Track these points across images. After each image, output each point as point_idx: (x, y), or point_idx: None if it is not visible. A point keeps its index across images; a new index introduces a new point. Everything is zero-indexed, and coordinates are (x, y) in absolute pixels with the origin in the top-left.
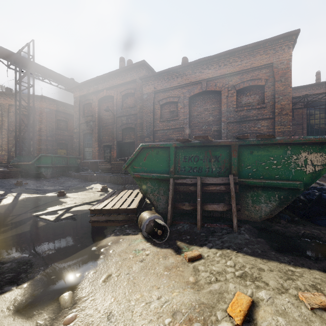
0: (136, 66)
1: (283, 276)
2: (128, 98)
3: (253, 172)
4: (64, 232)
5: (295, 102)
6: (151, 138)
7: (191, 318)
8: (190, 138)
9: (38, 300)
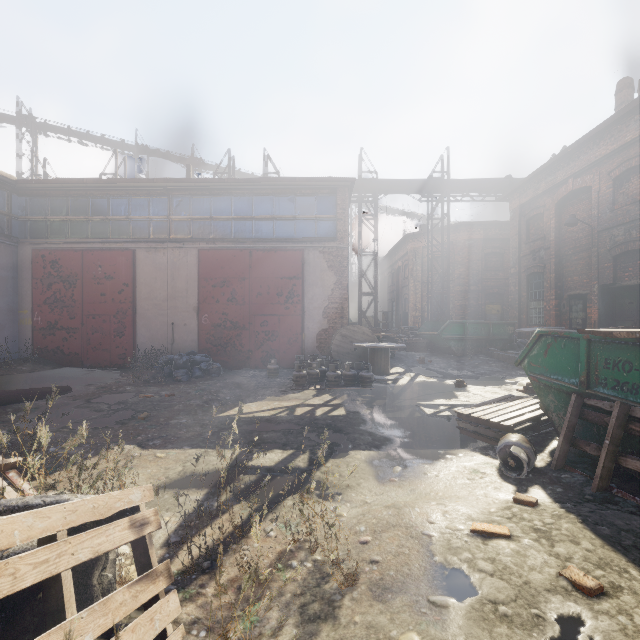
0: None
1: (595, 561)
2: (629, 180)
3: None
4: (431, 429)
5: None
6: None
7: (447, 511)
8: None
9: (384, 463)
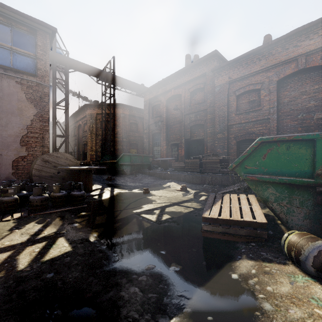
0: (206, 59)
1: None
2: (196, 93)
3: None
4: (174, 239)
5: None
6: (225, 133)
7: None
8: (278, 130)
9: None
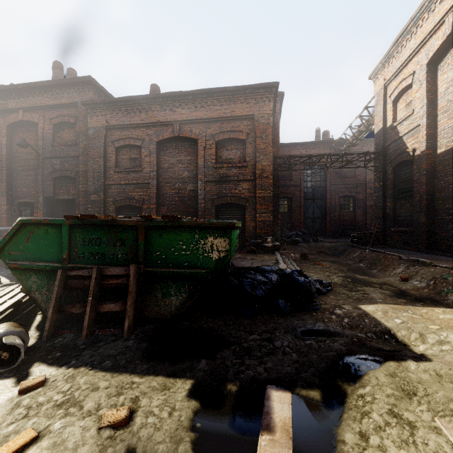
0: (78, 83)
1: (115, 392)
2: (64, 129)
3: (162, 259)
4: None
5: (279, 163)
6: (101, 195)
7: None
8: (159, 198)
9: None
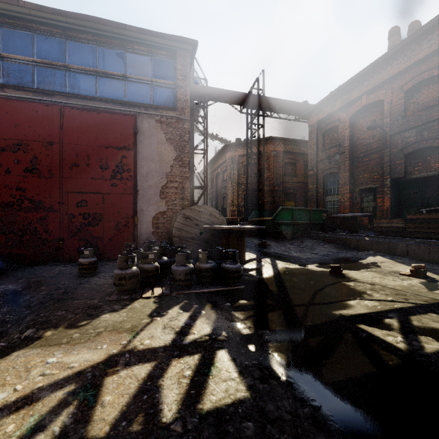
0: None
1: None
2: (420, 91)
3: None
4: None
5: None
6: None
7: None
8: None
9: None
